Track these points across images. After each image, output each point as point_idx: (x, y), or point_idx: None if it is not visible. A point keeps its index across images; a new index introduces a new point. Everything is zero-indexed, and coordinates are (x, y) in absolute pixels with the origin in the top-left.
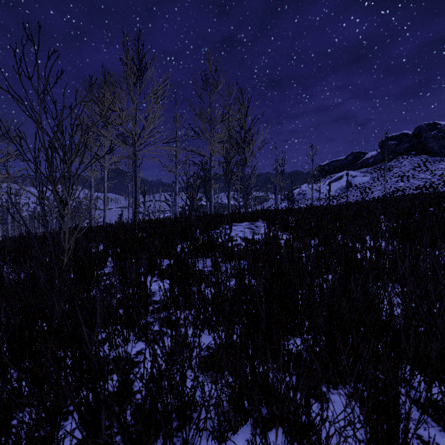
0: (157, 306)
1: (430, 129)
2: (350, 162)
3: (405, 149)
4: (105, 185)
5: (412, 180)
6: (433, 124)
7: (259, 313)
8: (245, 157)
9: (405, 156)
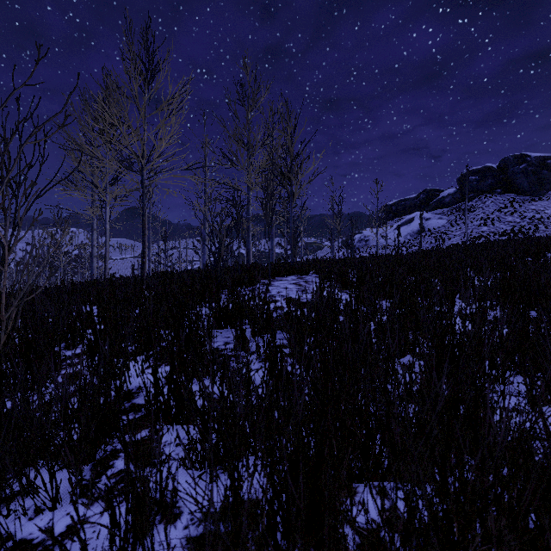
0: (137, 416)
1: (518, 162)
2: (423, 201)
3: (489, 186)
4: (106, 227)
5: (498, 224)
6: (522, 155)
7: (290, 500)
8: (291, 191)
9: (488, 195)
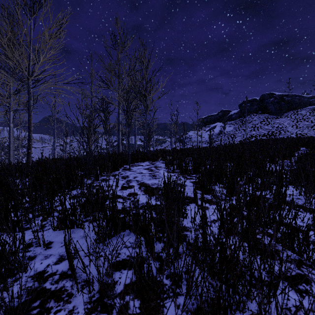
0: None
1: (270, 97)
2: (220, 117)
3: (255, 109)
4: (10, 125)
5: (260, 130)
6: (271, 93)
7: None
8: (146, 104)
9: (255, 114)
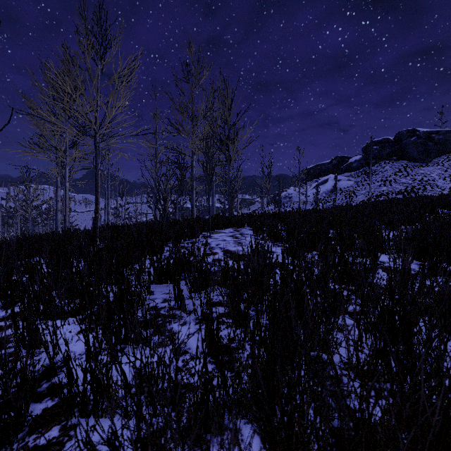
0: (52, 403)
1: (410, 135)
2: (335, 166)
3: (387, 154)
4: (66, 185)
5: (394, 184)
6: (412, 130)
7: None
8: (229, 155)
9: (386, 161)
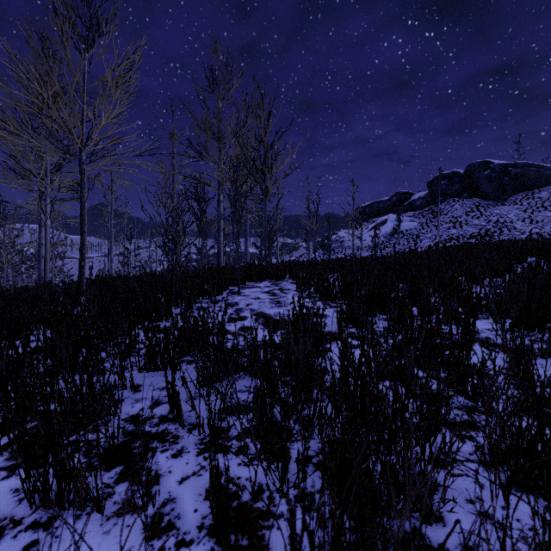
0: None
1: (483, 168)
2: (395, 204)
3: (456, 190)
4: (47, 223)
5: (466, 227)
6: (486, 162)
7: None
8: (265, 186)
9: (456, 199)
